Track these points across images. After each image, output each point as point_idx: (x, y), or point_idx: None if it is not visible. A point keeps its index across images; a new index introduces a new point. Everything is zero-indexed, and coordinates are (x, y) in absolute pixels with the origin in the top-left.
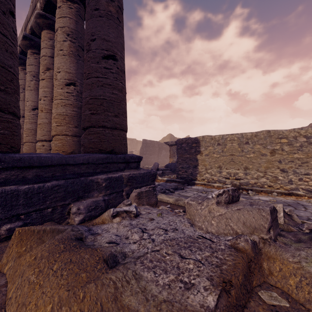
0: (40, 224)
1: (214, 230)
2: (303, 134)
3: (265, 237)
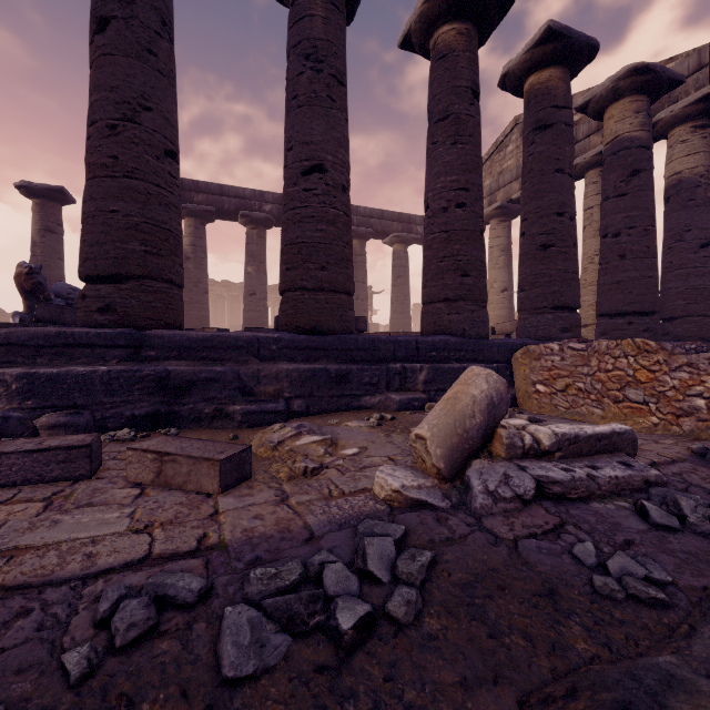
0: None
1: None
2: None
3: None
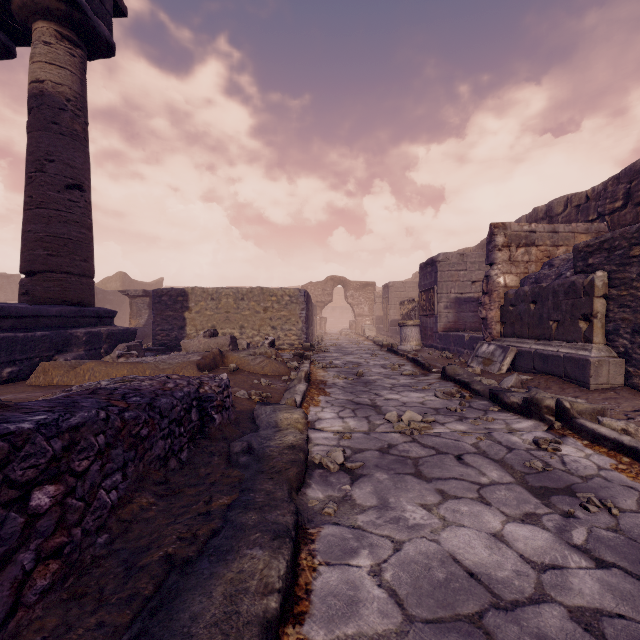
0: (29, 373)
1: (202, 351)
2: (288, 293)
3: (228, 349)
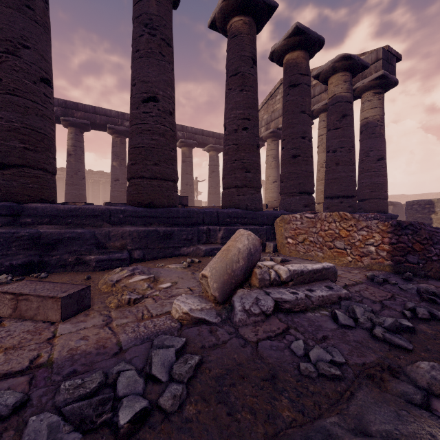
0: None
1: None
2: None
3: None
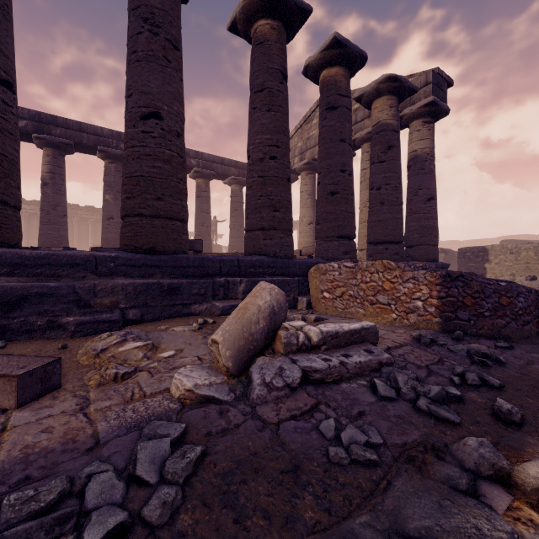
0: None
1: None
2: None
3: None
